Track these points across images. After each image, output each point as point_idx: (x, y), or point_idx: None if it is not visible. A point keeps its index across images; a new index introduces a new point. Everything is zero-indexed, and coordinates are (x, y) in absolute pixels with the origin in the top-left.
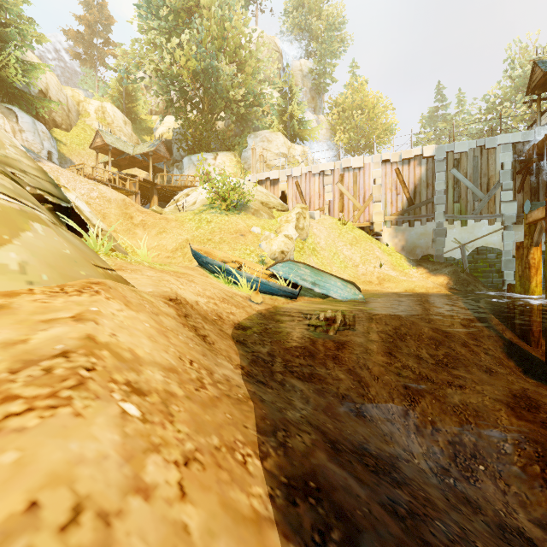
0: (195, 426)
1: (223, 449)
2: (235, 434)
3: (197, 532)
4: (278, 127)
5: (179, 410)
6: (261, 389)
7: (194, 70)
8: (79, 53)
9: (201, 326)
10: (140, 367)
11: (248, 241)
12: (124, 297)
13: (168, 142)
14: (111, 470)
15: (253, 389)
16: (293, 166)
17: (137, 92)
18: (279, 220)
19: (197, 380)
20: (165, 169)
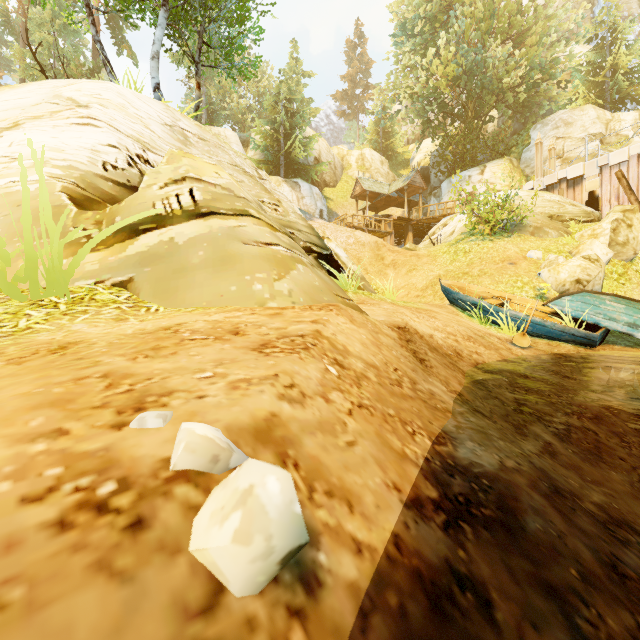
0: (377, 398)
1: (395, 418)
2: (414, 419)
3: (351, 429)
4: (586, 98)
5: (368, 386)
6: (475, 416)
7: (453, 75)
8: (343, 111)
9: (423, 352)
10: (347, 356)
11: (519, 270)
12: (351, 316)
13: (425, 169)
14: (312, 384)
15: (462, 411)
16: (616, 148)
17: (393, 127)
18: (578, 235)
19: (395, 381)
20: (420, 201)
